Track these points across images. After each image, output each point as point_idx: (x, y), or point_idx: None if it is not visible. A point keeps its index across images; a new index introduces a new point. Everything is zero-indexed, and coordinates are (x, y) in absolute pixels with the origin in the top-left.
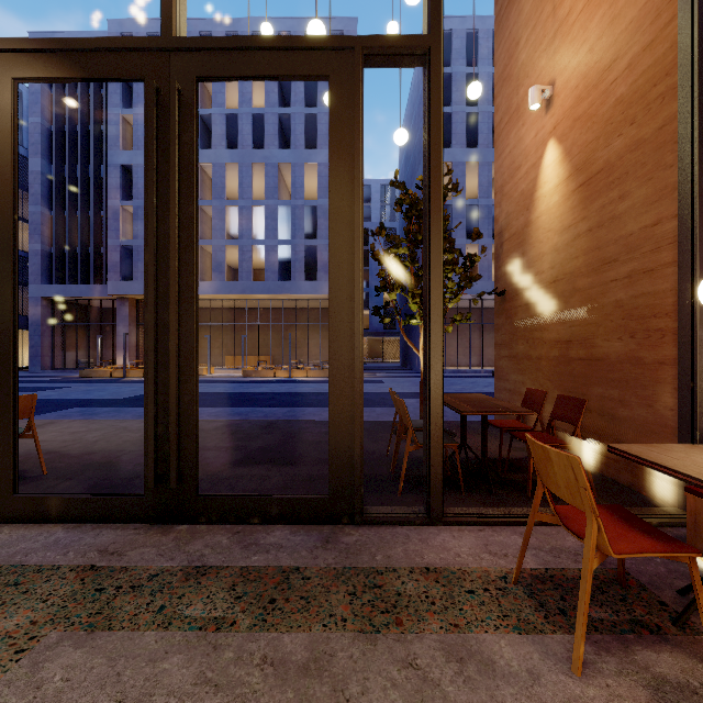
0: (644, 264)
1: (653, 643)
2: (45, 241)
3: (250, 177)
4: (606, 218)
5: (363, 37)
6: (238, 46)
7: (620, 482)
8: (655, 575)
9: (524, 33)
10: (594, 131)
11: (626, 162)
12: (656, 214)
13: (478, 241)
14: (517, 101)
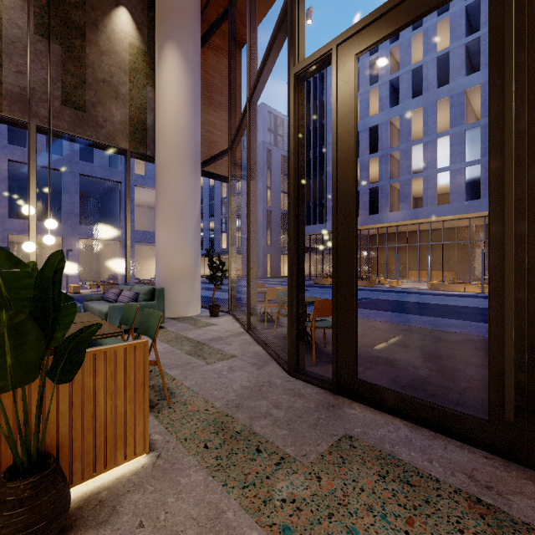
0: None
1: None
2: None
3: (435, 114)
4: None
5: None
6: None
7: None
8: None
9: None
10: None
11: None
12: None
13: None
14: None
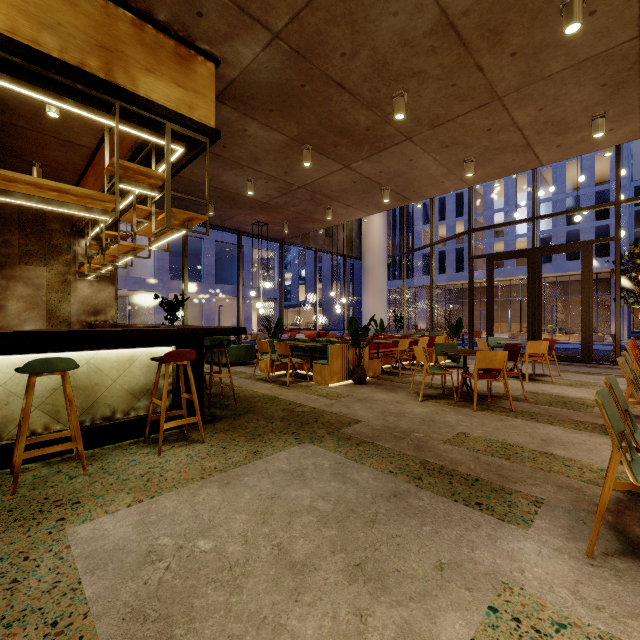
0: None
1: None
2: None
3: (514, 187)
4: None
5: (592, 240)
6: (553, 247)
7: None
8: None
9: None
10: None
11: None
12: None
13: None
14: None
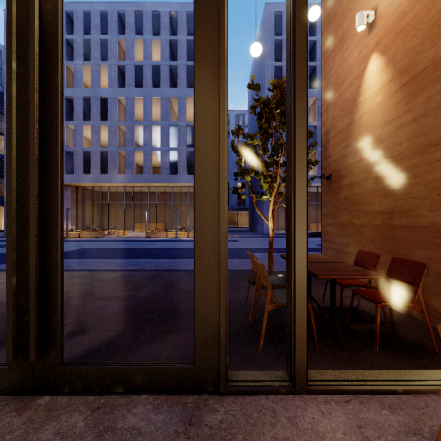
0: None
1: None
2: None
3: (151, 106)
4: (433, 107)
5: None
6: None
7: None
8: None
9: None
10: (419, 36)
11: None
12: None
13: None
14: (342, 31)
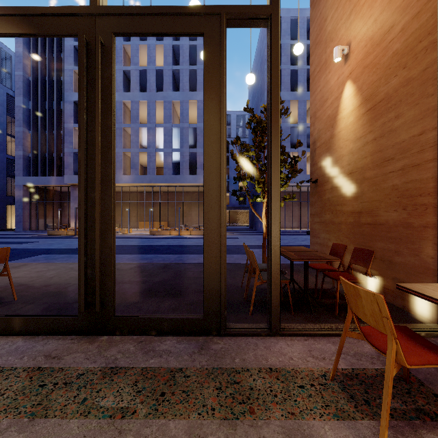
0: (412, 160)
1: (434, 427)
2: (25, 149)
3: (155, 109)
4: (386, 131)
5: (226, 6)
6: (142, 12)
7: (395, 305)
8: (428, 373)
9: (330, 13)
10: (378, 74)
11: (400, 93)
12: (421, 127)
13: (297, 149)
14: (325, 57)
